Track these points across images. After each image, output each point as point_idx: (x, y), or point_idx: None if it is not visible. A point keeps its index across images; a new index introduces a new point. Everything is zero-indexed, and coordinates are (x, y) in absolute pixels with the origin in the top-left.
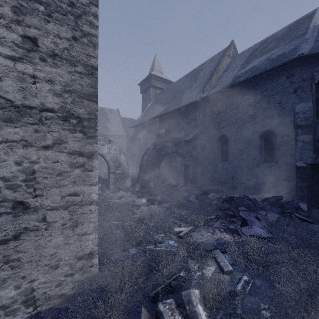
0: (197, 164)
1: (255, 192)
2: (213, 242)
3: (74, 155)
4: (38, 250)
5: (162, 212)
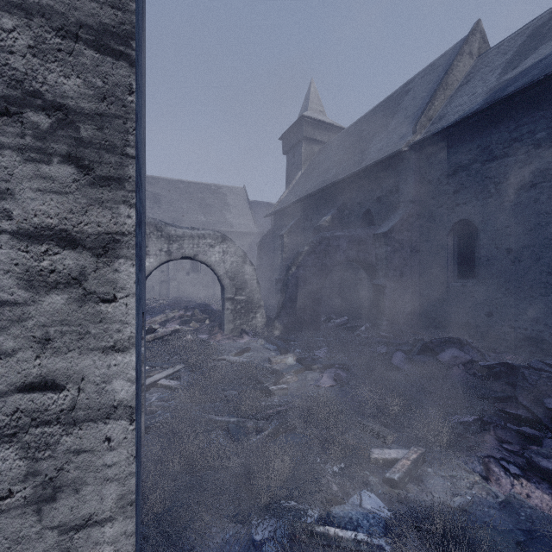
0: (401, 283)
1: None
2: (510, 529)
3: (42, 244)
4: None
5: (333, 391)
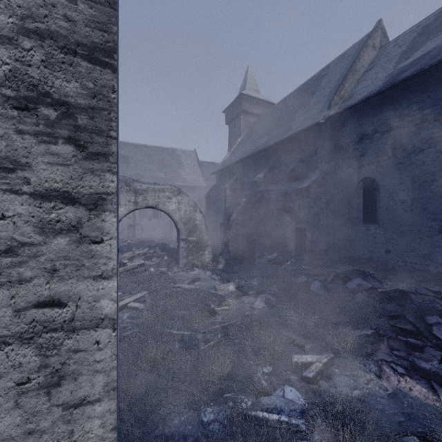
0: (319, 227)
1: (438, 279)
2: (395, 412)
3: (51, 202)
4: None
5: (264, 311)
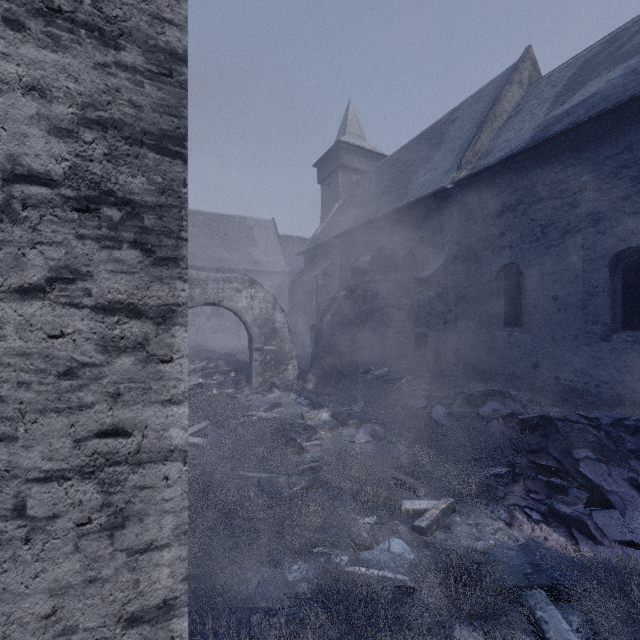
0: (445, 331)
1: (599, 402)
2: (521, 563)
3: (115, 315)
4: (1, 607)
5: (368, 447)
